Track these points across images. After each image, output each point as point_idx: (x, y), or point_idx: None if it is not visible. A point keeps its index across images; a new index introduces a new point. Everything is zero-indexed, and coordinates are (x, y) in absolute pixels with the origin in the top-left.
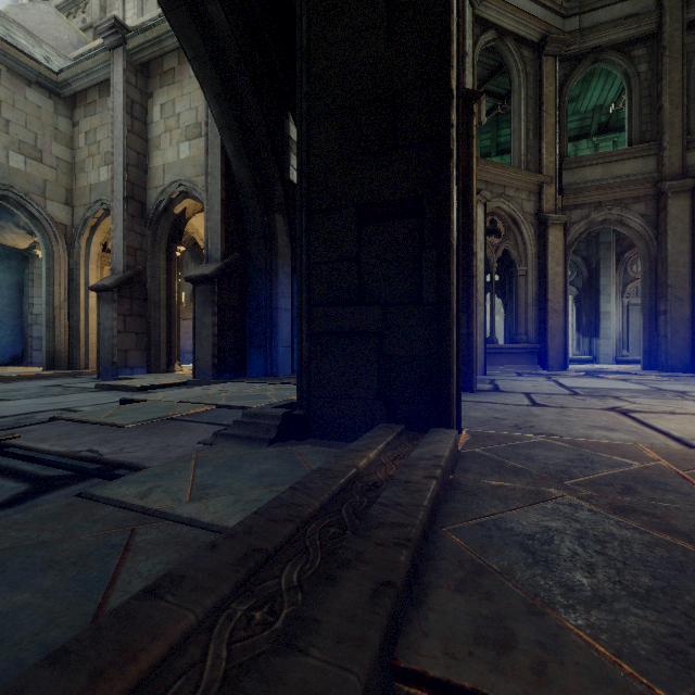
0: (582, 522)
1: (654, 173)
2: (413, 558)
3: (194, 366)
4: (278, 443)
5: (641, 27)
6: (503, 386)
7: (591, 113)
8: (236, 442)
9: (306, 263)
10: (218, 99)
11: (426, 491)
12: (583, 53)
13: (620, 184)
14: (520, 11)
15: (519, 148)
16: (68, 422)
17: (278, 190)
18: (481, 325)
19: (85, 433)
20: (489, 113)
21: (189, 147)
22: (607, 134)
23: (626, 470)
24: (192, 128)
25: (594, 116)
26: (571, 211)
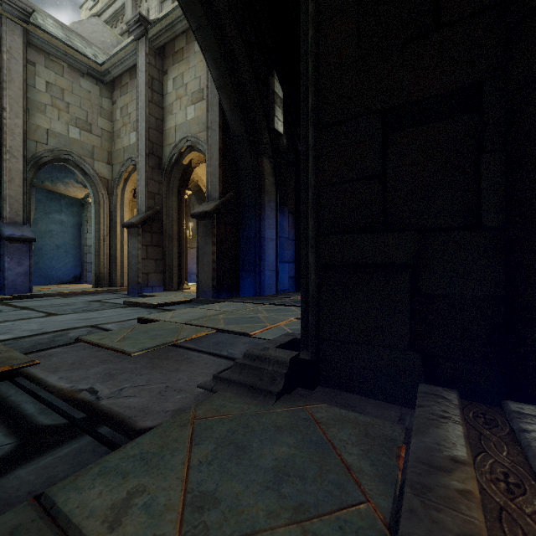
0: None
1: None
2: None
3: (198, 287)
4: (286, 396)
5: None
6: None
7: None
8: (238, 391)
9: (315, 185)
10: (217, 62)
11: None
12: None
13: None
14: None
15: None
16: (87, 345)
17: (265, 137)
18: None
19: (95, 362)
20: None
21: (194, 109)
22: None
23: None
24: (196, 94)
25: None
26: None
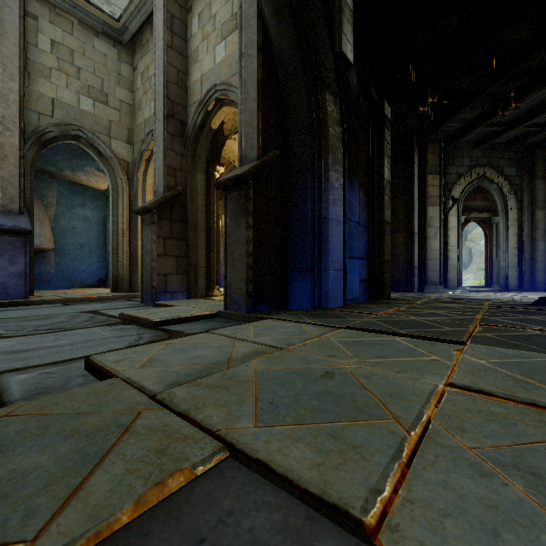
0: None
1: None
2: None
3: (226, 294)
4: None
5: None
6: None
7: None
8: None
9: None
10: None
11: None
12: None
13: None
14: None
15: None
16: None
17: (328, 62)
18: None
19: None
20: None
21: (224, 46)
22: None
23: None
24: (228, 23)
25: None
26: None
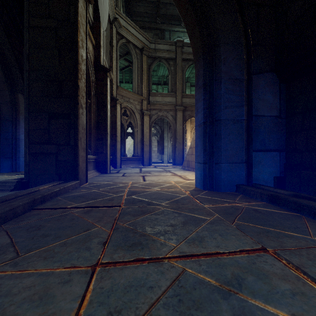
0: (92, 193)
1: (175, 102)
2: (44, 198)
3: None
4: (15, 191)
5: (171, 55)
6: (121, 171)
7: (161, 77)
8: None
9: (28, 129)
10: None
11: (54, 190)
12: (156, 57)
13: (166, 104)
14: (134, 36)
15: (135, 85)
16: None
17: (20, 82)
18: (119, 149)
19: None
20: (127, 67)
21: None
22: (166, 85)
23: (118, 186)
24: None
25: (162, 78)
26: (152, 110)
